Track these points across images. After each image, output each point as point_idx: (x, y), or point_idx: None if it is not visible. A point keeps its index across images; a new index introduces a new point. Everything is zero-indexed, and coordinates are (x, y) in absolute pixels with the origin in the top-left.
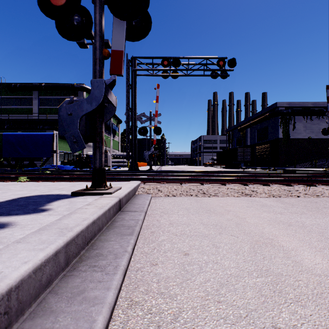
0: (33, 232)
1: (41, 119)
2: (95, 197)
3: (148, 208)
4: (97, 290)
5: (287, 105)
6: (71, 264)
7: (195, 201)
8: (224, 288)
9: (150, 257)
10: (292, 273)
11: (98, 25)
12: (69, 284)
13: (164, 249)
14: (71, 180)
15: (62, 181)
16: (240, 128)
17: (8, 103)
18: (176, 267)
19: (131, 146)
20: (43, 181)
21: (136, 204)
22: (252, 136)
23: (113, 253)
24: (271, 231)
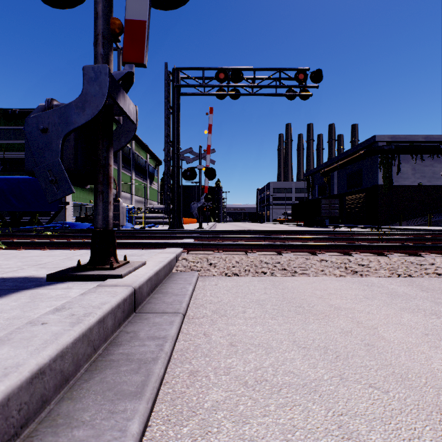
0: None
1: None
2: (91, 284)
3: (191, 301)
4: None
5: (389, 139)
6: None
7: (272, 286)
8: None
9: None
10: None
11: None
12: None
13: None
14: (72, 247)
15: (59, 248)
16: (323, 171)
17: (5, 136)
18: None
19: (173, 196)
20: (28, 248)
21: (168, 295)
22: (340, 183)
23: None
24: None
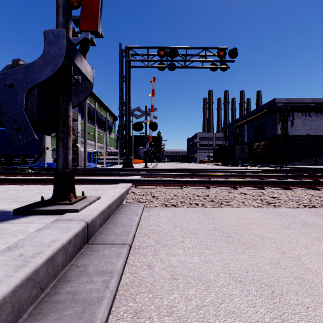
0: None
1: None
2: (50, 218)
3: (137, 231)
4: None
5: (286, 101)
6: None
7: (204, 216)
8: None
9: None
10: None
11: None
12: None
13: None
14: (45, 183)
15: (34, 183)
16: (237, 125)
17: None
18: None
19: (125, 143)
20: (10, 183)
21: (118, 226)
22: (249, 133)
23: None
24: None
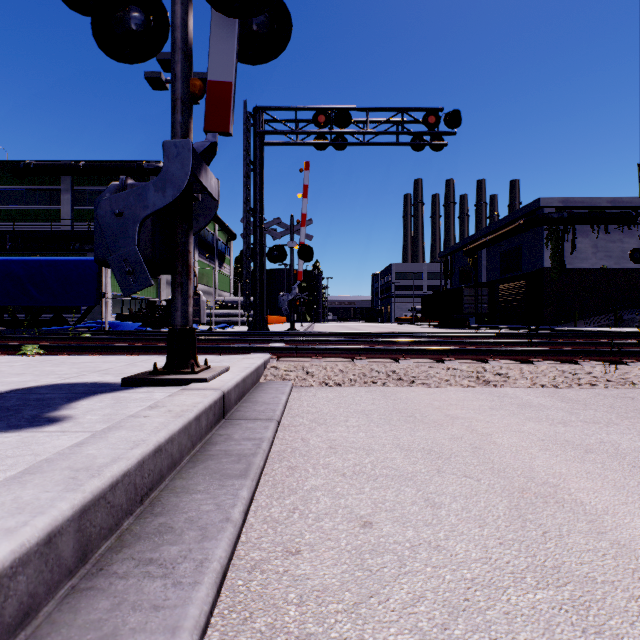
0: (6, 480)
1: (78, 231)
2: (173, 388)
3: (285, 411)
4: (146, 636)
5: (560, 203)
6: (95, 556)
7: (382, 397)
8: (462, 621)
9: (285, 533)
10: (617, 576)
11: (180, 28)
12: (79, 615)
13: (316, 510)
14: (129, 352)
15: (112, 353)
16: (467, 249)
17: (14, 199)
18: (344, 560)
19: (254, 284)
20: (72, 353)
21: (259, 404)
22: (490, 266)
23: (199, 525)
24: (549, 464)
